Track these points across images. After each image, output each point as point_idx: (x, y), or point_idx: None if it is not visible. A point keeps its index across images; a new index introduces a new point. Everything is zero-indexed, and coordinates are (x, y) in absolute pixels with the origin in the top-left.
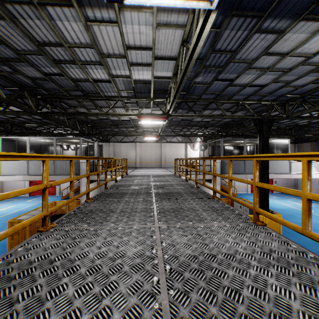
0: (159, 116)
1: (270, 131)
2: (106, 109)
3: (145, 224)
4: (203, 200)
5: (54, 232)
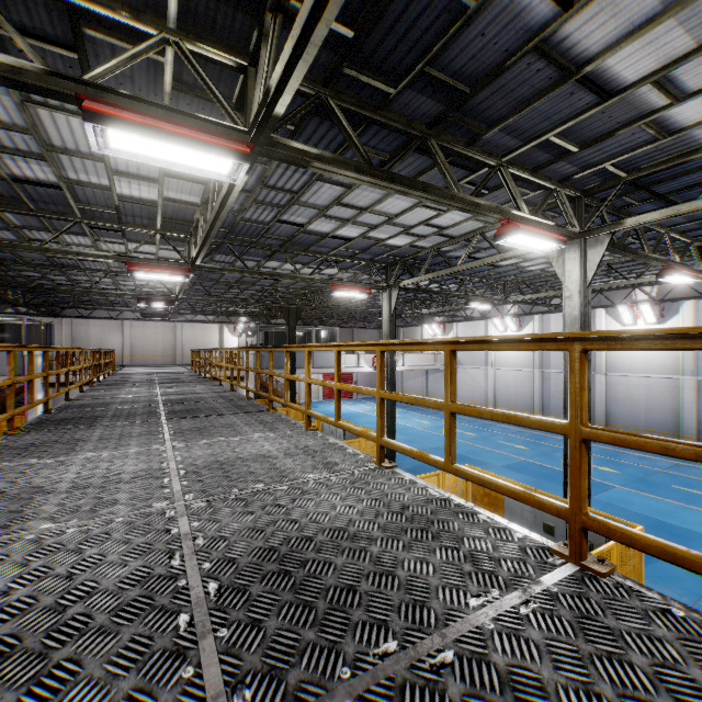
0: (166, 298)
1: (341, 313)
2: (79, 277)
3: (150, 389)
4: (201, 382)
5: (91, 392)
